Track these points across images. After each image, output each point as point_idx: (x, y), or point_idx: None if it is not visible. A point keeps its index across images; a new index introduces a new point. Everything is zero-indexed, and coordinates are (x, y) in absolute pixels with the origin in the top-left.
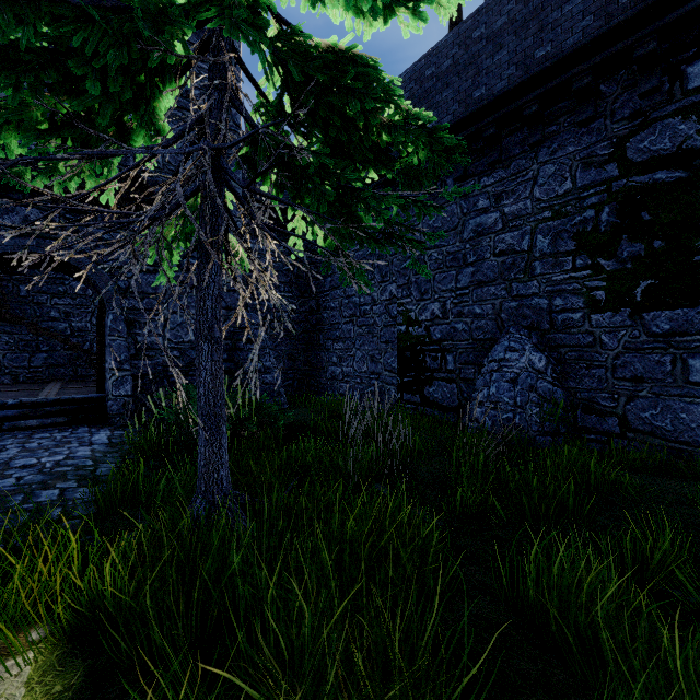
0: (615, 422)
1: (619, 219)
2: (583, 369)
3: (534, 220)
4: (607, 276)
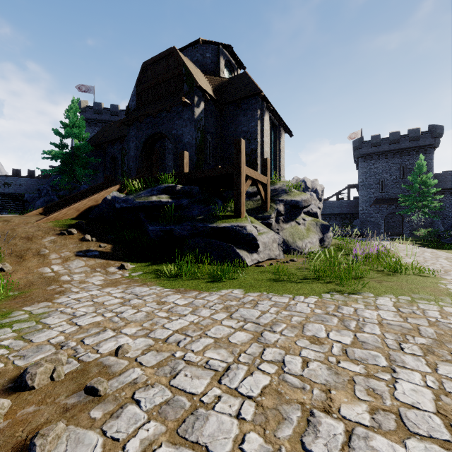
0: None
1: None
2: None
3: None
4: None
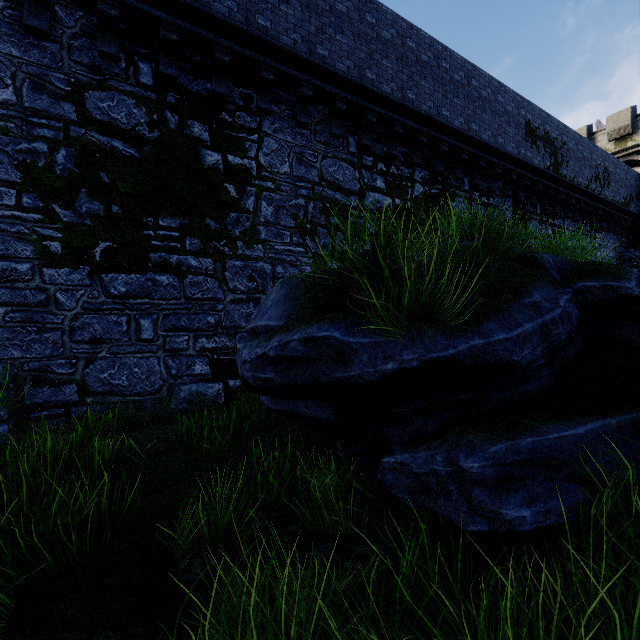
0: (73, 390)
1: (78, 169)
2: (33, 333)
3: None
4: (64, 227)
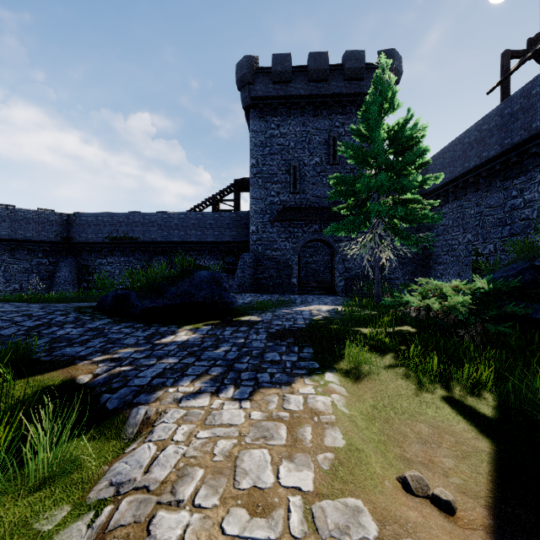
0: None
1: None
2: None
3: (538, 203)
4: None
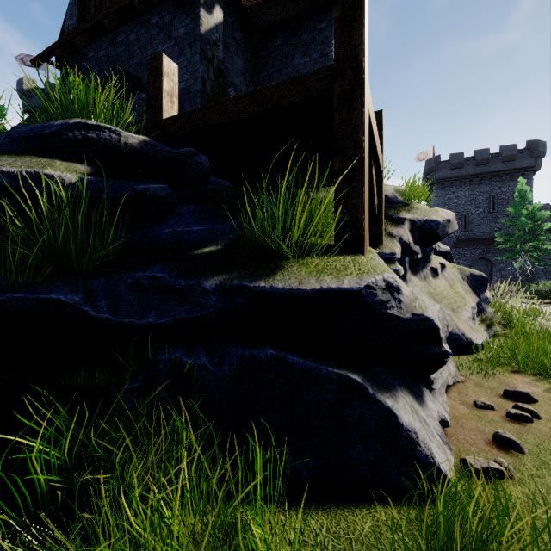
0: None
1: None
2: None
3: None
4: None
